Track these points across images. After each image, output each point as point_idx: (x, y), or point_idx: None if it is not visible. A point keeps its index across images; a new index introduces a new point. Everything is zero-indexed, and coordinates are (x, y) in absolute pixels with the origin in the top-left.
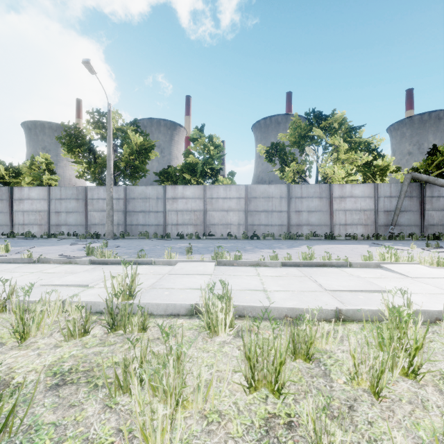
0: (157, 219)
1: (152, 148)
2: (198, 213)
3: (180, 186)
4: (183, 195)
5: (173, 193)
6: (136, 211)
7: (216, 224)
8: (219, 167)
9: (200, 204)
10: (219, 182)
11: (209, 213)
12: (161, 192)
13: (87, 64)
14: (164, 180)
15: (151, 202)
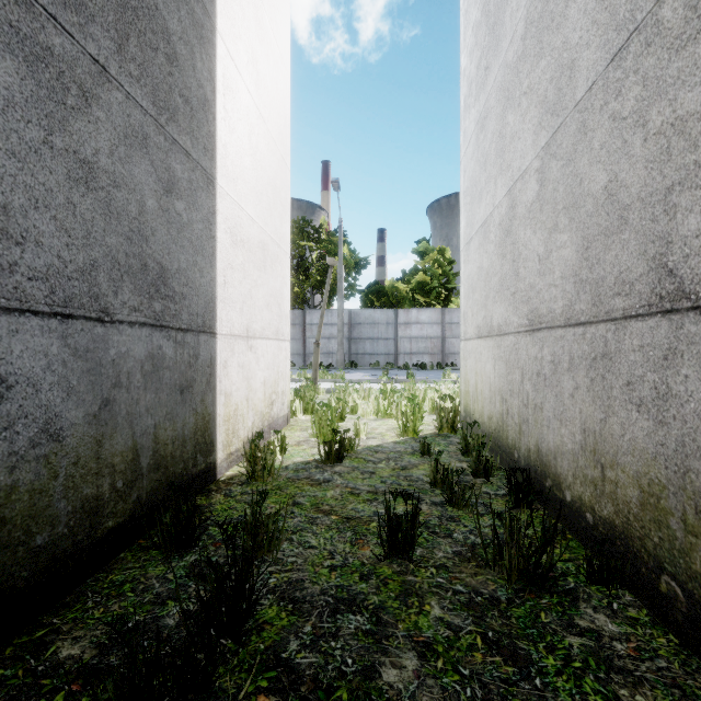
0: (387, 347)
1: (367, 262)
2: (435, 340)
3: (413, 310)
4: (418, 320)
5: (406, 318)
6: (362, 339)
7: (456, 353)
8: (453, 286)
9: (437, 330)
10: (449, 302)
11: (448, 340)
12: (391, 316)
13: (336, 184)
14: (373, 300)
15: (380, 327)
